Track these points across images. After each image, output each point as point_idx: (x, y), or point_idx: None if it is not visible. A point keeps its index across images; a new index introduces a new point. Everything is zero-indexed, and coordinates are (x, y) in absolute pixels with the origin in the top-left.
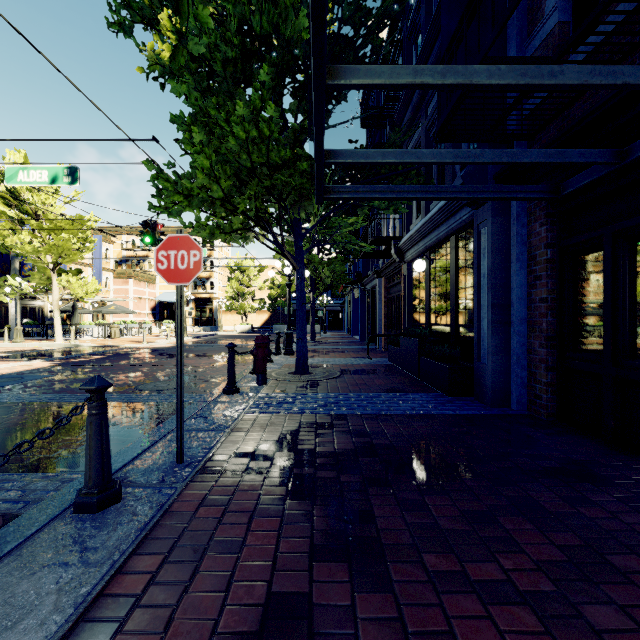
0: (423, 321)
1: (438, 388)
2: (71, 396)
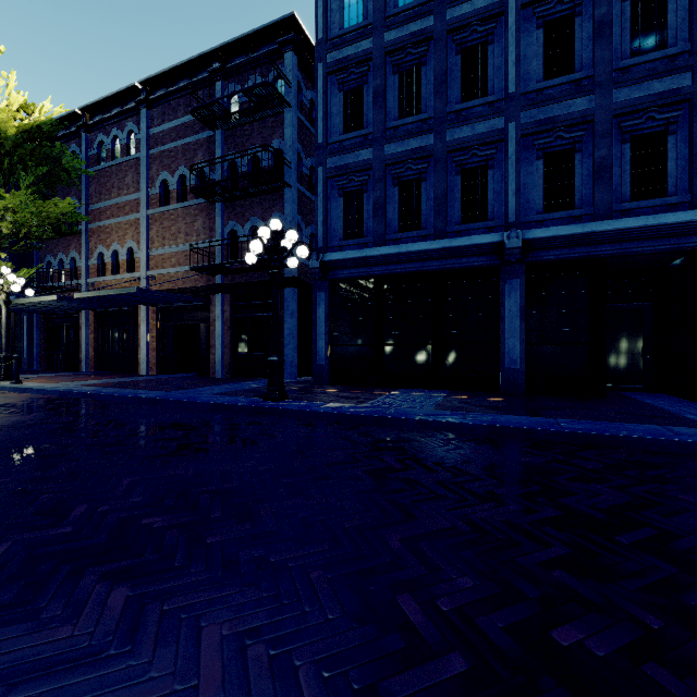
0: None
1: None
2: None
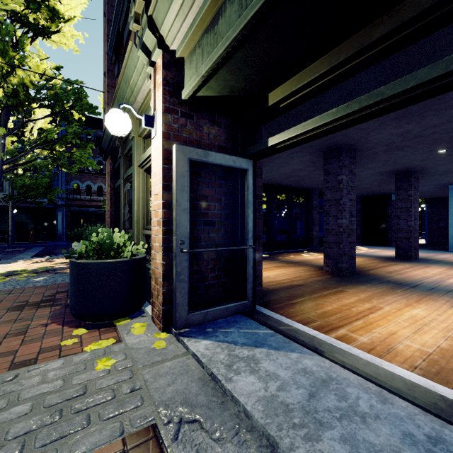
0: (3, 227)
1: (50, 241)
2: (33, 250)
